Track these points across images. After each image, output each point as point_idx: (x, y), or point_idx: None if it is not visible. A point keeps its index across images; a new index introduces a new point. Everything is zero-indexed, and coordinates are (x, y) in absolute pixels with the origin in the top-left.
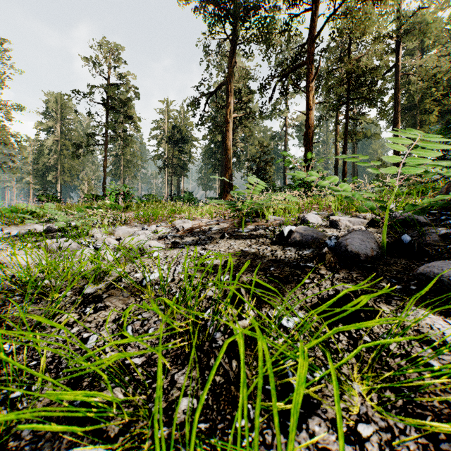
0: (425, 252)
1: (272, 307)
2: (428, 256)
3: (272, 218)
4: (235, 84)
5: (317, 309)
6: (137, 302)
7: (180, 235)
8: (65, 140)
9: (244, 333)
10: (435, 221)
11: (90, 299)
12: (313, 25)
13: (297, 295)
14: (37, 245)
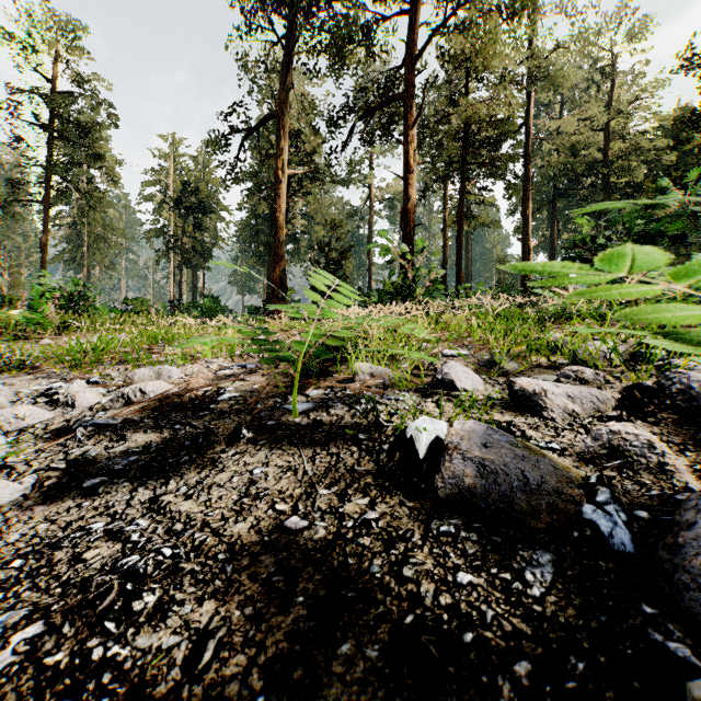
0: None
1: None
2: None
3: (366, 370)
4: (292, 121)
5: None
6: None
7: (118, 424)
8: None
9: None
10: None
11: None
12: (416, 38)
13: None
14: None
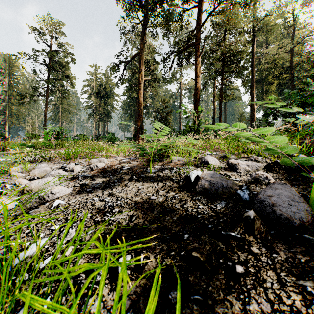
0: None
1: None
2: None
3: (176, 159)
4: (145, 56)
5: None
6: None
7: (91, 175)
8: (13, 91)
9: None
10: None
11: None
12: (200, 17)
13: None
14: None
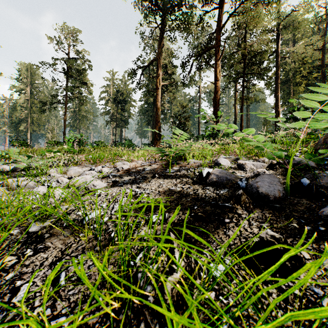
0: (322, 193)
1: (199, 251)
2: (324, 197)
3: (192, 161)
4: (163, 61)
5: (258, 277)
6: (76, 242)
7: (119, 175)
8: (34, 99)
9: (176, 292)
10: (319, 165)
11: (33, 238)
12: (220, 19)
13: (220, 236)
14: (2, 183)
